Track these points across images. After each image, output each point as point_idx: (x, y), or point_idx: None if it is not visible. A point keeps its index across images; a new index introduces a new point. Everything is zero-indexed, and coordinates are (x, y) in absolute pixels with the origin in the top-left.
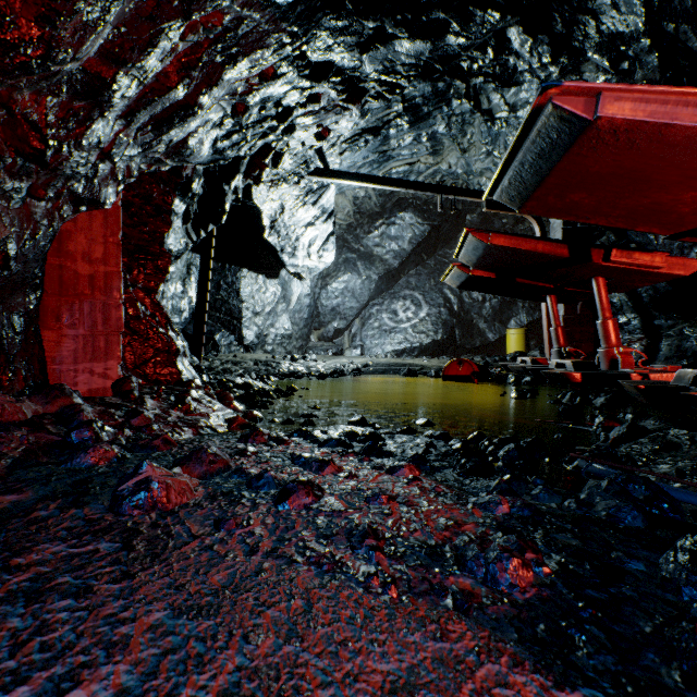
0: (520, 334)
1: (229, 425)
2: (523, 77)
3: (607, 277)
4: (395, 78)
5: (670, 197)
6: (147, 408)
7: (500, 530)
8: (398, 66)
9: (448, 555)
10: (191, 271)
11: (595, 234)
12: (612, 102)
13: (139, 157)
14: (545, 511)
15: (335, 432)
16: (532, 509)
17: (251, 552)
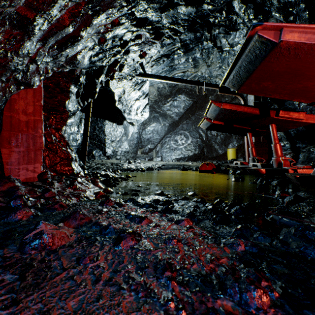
0: (233, 151)
1: (95, 195)
2: (239, 26)
3: (276, 124)
4: (178, 27)
5: (312, 84)
6: (54, 188)
7: (242, 263)
8: (179, 20)
9: (214, 282)
10: (81, 121)
11: (268, 105)
12: (288, 33)
13: (51, 63)
14: (263, 248)
15: (148, 199)
16: (257, 248)
17: (95, 281)
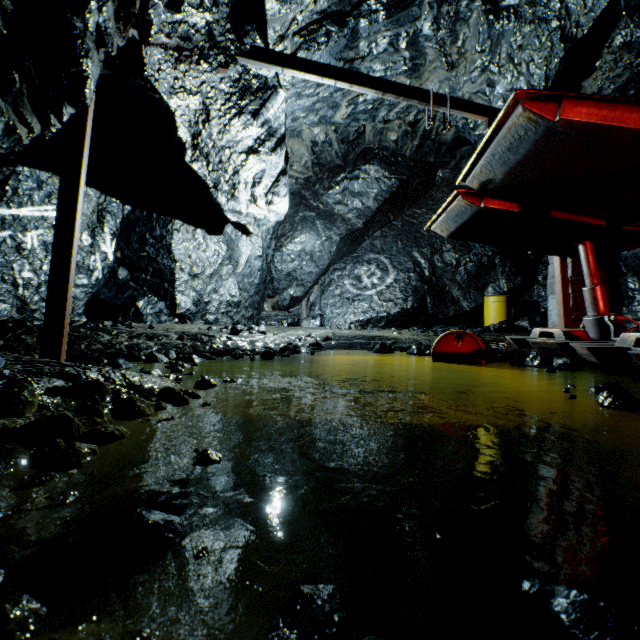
0: (501, 302)
1: None
2: None
3: None
4: None
5: None
6: None
7: None
8: None
9: None
10: (103, 219)
11: None
12: None
13: None
14: None
15: None
16: None
17: None
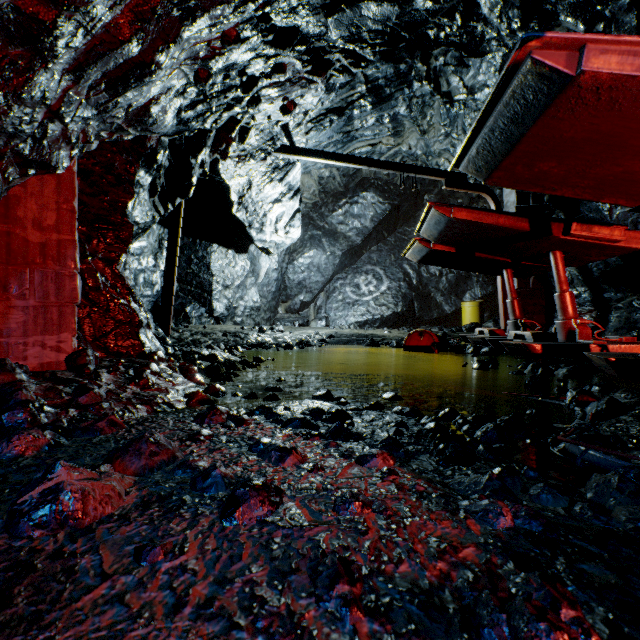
0: (474, 307)
1: (188, 400)
2: (490, 47)
3: (564, 251)
4: (361, 47)
5: None
6: (100, 384)
7: (510, 558)
8: (364, 33)
9: (451, 610)
10: (162, 246)
11: (545, 213)
12: (597, 56)
13: (95, 120)
14: (555, 521)
15: (300, 409)
16: (542, 521)
17: (174, 608)
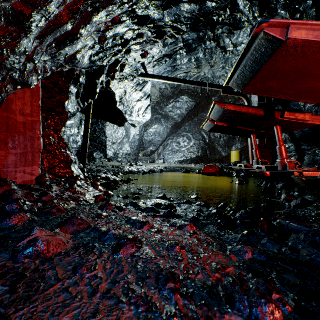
0: (237, 153)
1: (95, 199)
2: (244, 25)
3: (281, 125)
4: (180, 25)
5: (319, 83)
6: (53, 191)
7: (250, 272)
8: (182, 18)
9: (221, 295)
10: (82, 123)
11: (272, 106)
12: (296, 30)
13: (50, 62)
14: (272, 256)
15: (150, 203)
16: (266, 255)
17: (92, 294)
